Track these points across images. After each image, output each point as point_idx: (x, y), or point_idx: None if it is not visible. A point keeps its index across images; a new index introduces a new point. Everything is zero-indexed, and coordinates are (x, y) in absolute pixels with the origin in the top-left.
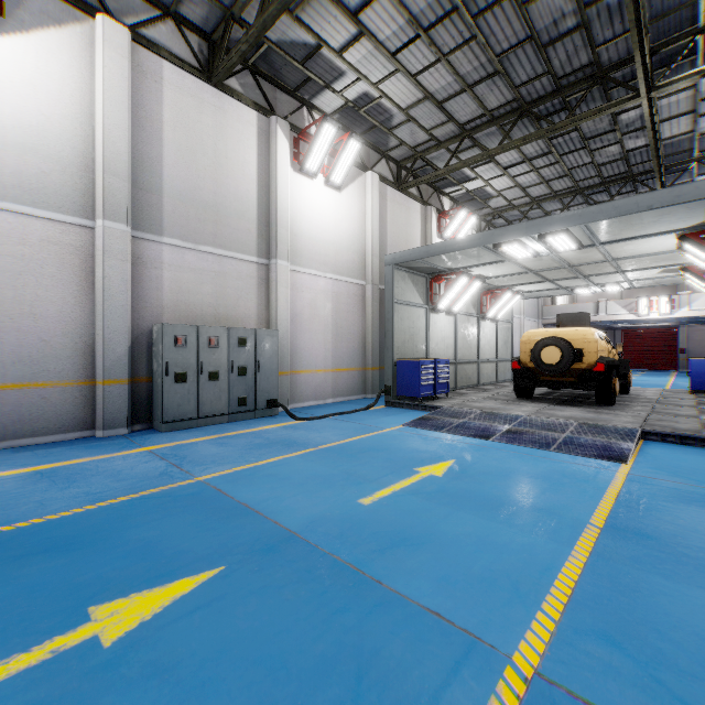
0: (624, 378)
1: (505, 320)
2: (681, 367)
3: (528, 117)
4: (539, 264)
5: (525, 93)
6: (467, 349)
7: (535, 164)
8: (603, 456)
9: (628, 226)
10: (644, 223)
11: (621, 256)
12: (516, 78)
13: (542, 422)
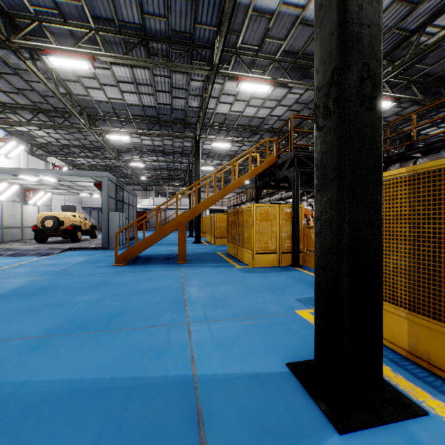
0: (93, 232)
1: (45, 205)
2: (148, 228)
3: (45, 113)
4: (49, 183)
5: (40, 105)
6: (14, 220)
7: (58, 131)
8: (44, 255)
9: (72, 178)
10: (77, 178)
11: (83, 185)
12: (32, 99)
13: (33, 249)
